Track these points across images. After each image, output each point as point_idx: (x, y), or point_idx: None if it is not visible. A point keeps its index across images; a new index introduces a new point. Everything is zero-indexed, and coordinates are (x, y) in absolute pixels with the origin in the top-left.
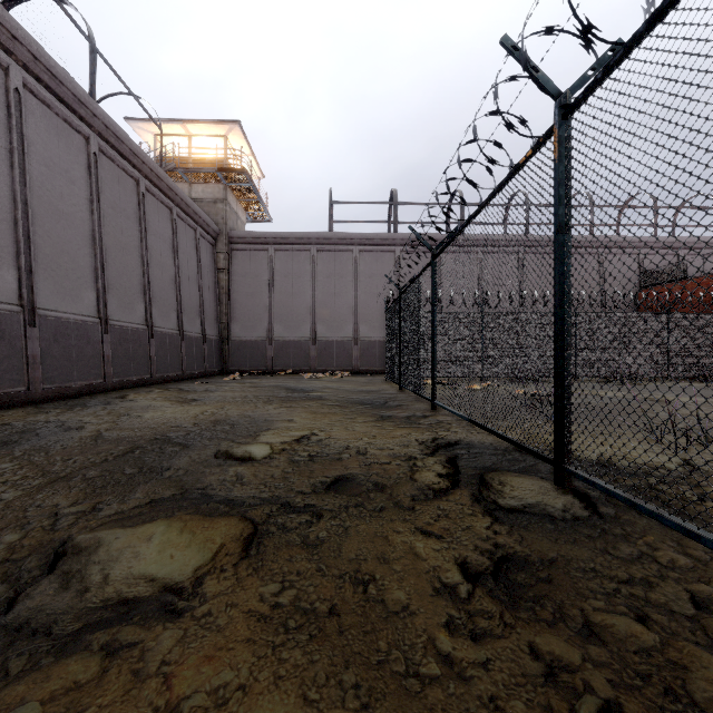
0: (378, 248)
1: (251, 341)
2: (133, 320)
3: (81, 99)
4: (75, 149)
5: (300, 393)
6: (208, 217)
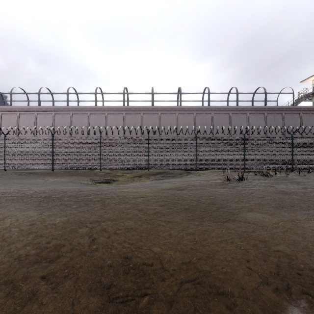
0: None
1: None
2: None
3: (261, 108)
4: (260, 118)
5: None
6: None
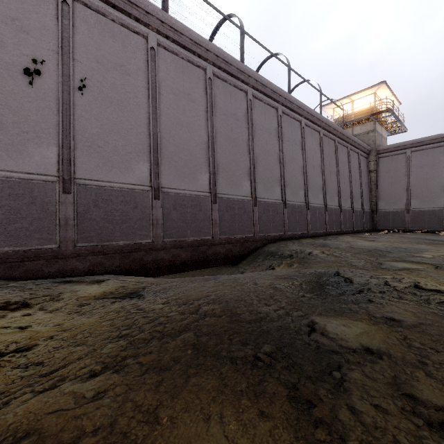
0: None
1: (392, 211)
2: (334, 204)
3: (319, 118)
4: (316, 139)
5: (439, 242)
6: (365, 144)
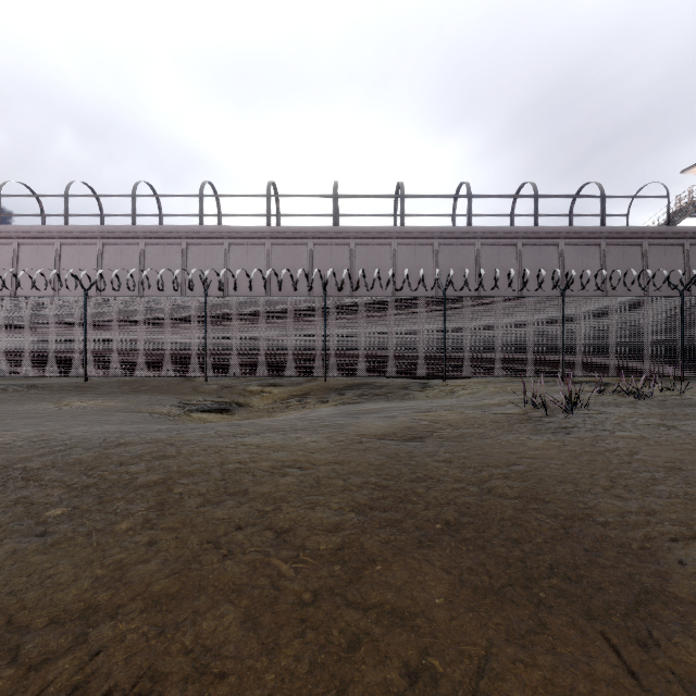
0: None
1: None
2: None
3: (592, 231)
4: (591, 254)
5: None
6: None
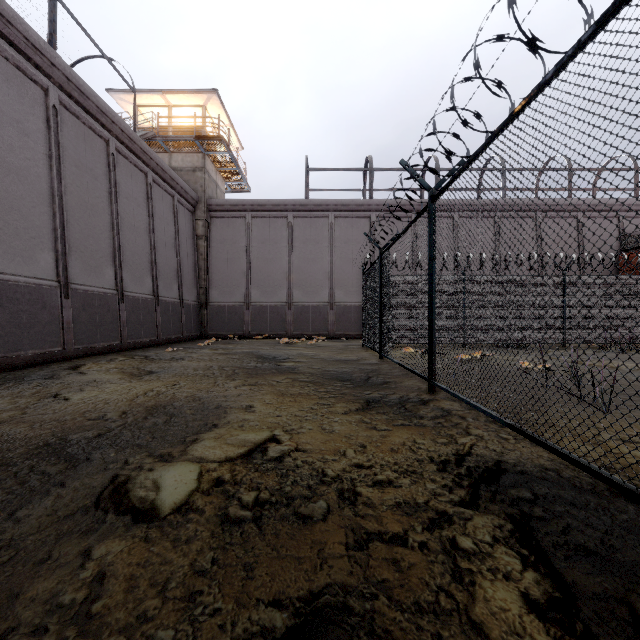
0: (353, 214)
1: (229, 306)
2: (100, 284)
3: (36, 45)
4: (30, 100)
5: (270, 363)
6: (186, 184)
